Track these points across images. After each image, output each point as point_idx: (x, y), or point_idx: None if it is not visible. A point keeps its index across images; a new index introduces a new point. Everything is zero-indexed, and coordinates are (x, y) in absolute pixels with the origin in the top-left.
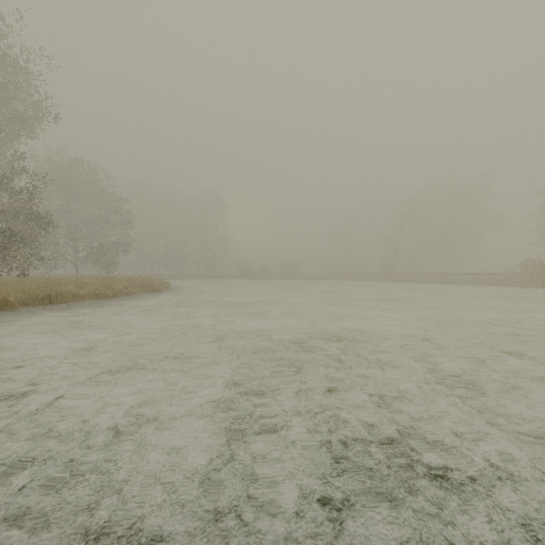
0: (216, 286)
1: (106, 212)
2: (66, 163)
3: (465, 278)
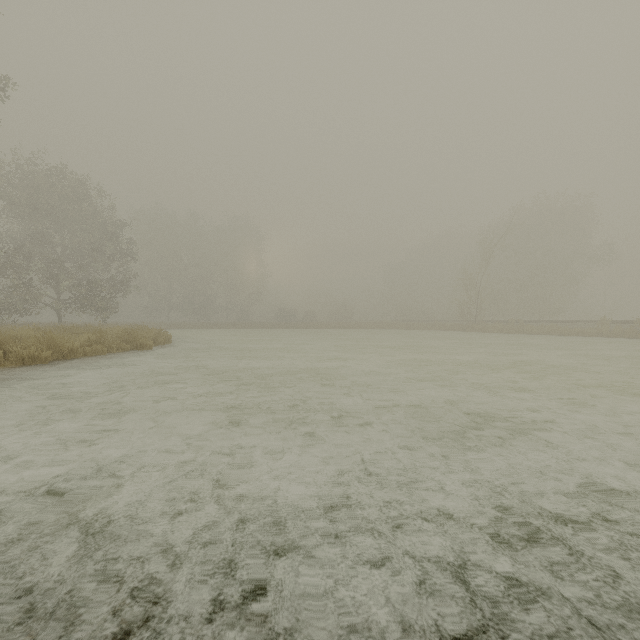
0: (241, 339)
1: (98, 240)
2: (41, 173)
3: (578, 328)
